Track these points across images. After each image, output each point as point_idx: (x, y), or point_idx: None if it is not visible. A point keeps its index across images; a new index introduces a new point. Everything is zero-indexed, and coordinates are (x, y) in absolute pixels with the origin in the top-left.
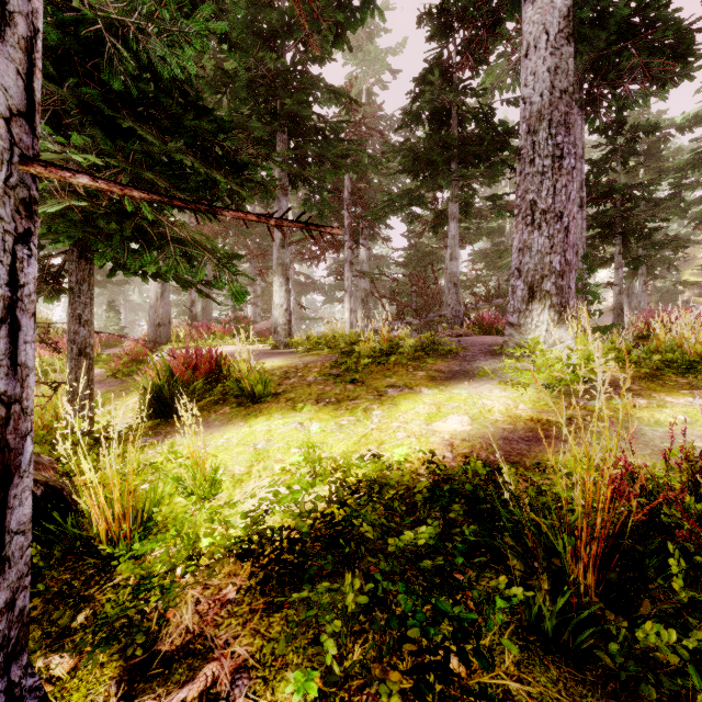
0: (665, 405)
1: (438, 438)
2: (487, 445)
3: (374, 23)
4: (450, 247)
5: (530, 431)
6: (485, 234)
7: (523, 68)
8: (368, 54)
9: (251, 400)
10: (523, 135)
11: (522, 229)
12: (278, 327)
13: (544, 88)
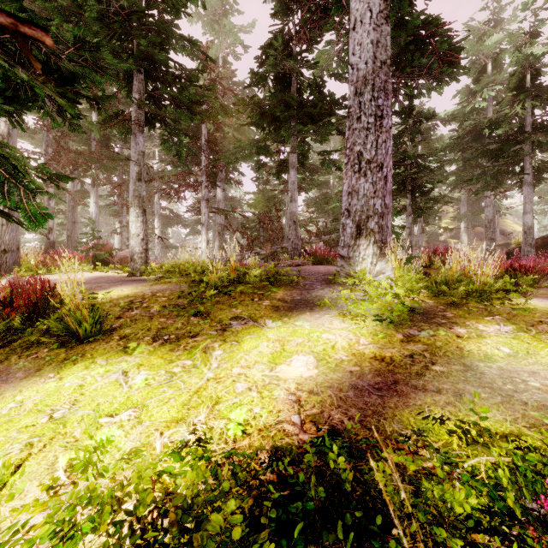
0: (482, 335)
1: (283, 391)
2: (338, 400)
3: (229, 3)
4: (290, 191)
5: (378, 375)
6: (316, 184)
7: (351, 39)
8: (223, 26)
9: (78, 339)
10: (352, 96)
11: (351, 176)
12: (134, 255)
13: (368, 57)
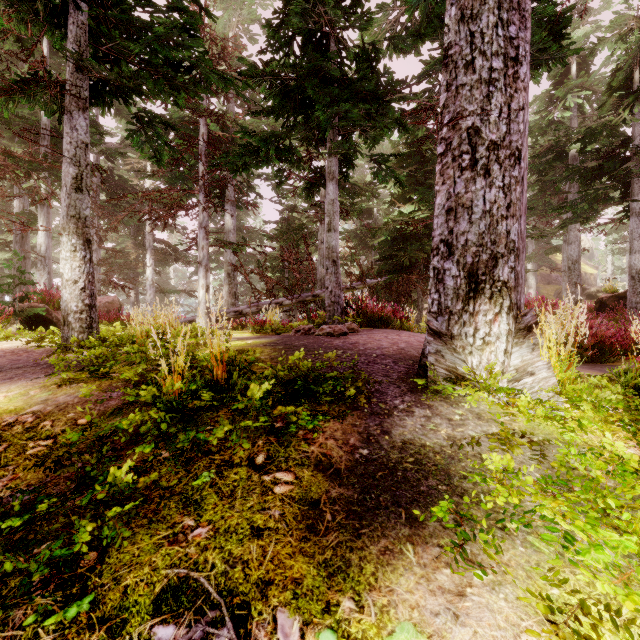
0: None
1: None
2: None
3: None
4: (328, 214)
5: None
6: (359, 210)
7: None
8: None
9: None
10: (452, 25)
11: (453, 176)
12: (68, 315)
13: None
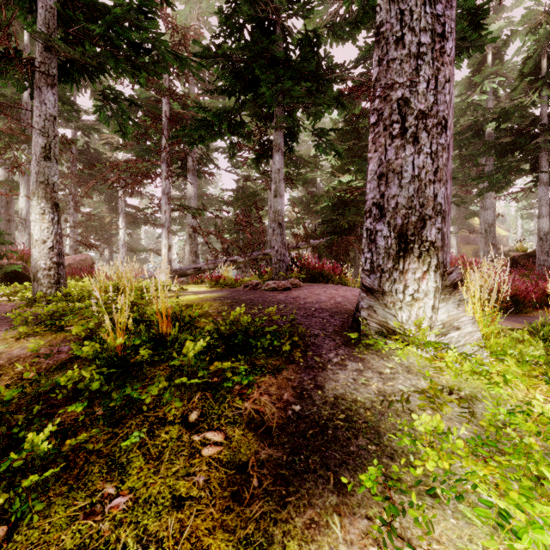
0: None
1: None
2: None
3: None
4: (274, 182)
5: None
6: (304, 179)
7: None
8: None
9: None
10: (384, 4)
11: (385, 144)
12: (37, 272)
13: None
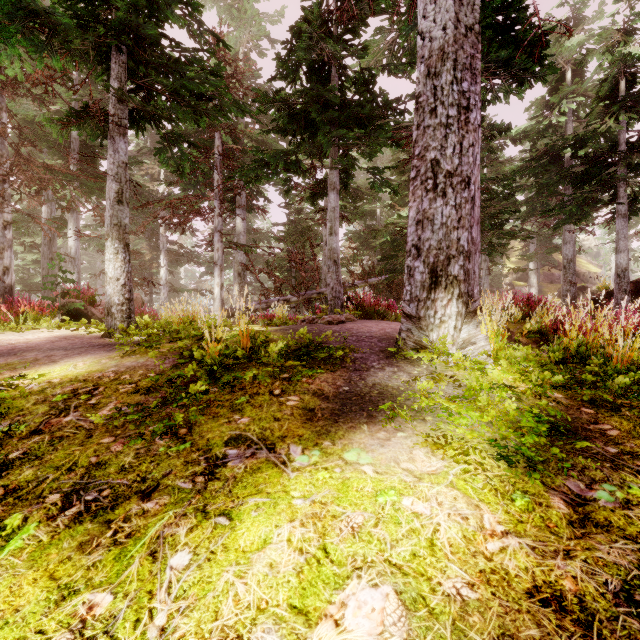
0: None
1: None
2: None
3: None
4: (330, 220)
5: None
6: (361, 213)
7: None
8: (243, 12)
9: None
10: (422, 78)
11: (421, 196)
12: (112, 307)
13: (448, 19)
